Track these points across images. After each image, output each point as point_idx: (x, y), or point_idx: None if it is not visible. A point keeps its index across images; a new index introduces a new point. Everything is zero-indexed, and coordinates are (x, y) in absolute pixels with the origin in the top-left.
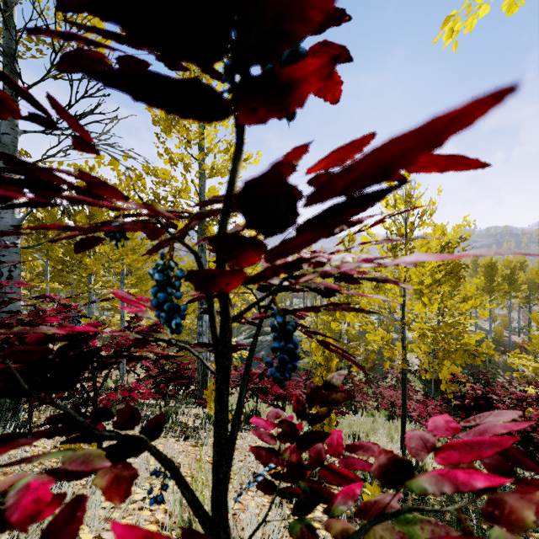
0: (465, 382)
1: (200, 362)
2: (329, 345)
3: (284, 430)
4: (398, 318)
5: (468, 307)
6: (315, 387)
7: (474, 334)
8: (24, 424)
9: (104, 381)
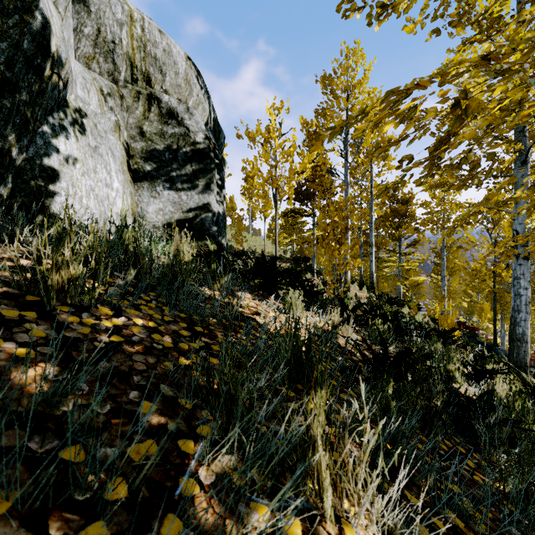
0: None
1: None
2: None
3: None
4: None
5: None
6: None
7: None
8: None
9: None
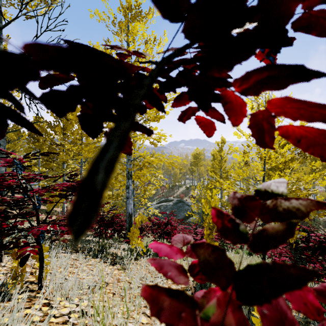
0: (308, 231)
1: (127, 215)
2: (274, 123)
3: (203, 260)
4: (252, 192)
5: (310, 179)
6: (244, 197)
7: (316, 197)
8: (4, 251)
9: (45, 219)
